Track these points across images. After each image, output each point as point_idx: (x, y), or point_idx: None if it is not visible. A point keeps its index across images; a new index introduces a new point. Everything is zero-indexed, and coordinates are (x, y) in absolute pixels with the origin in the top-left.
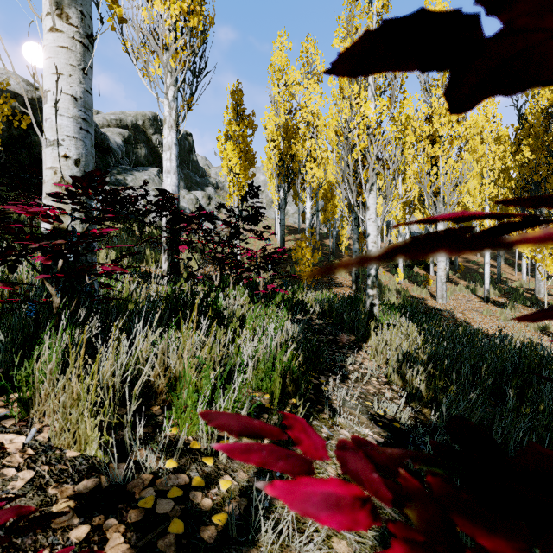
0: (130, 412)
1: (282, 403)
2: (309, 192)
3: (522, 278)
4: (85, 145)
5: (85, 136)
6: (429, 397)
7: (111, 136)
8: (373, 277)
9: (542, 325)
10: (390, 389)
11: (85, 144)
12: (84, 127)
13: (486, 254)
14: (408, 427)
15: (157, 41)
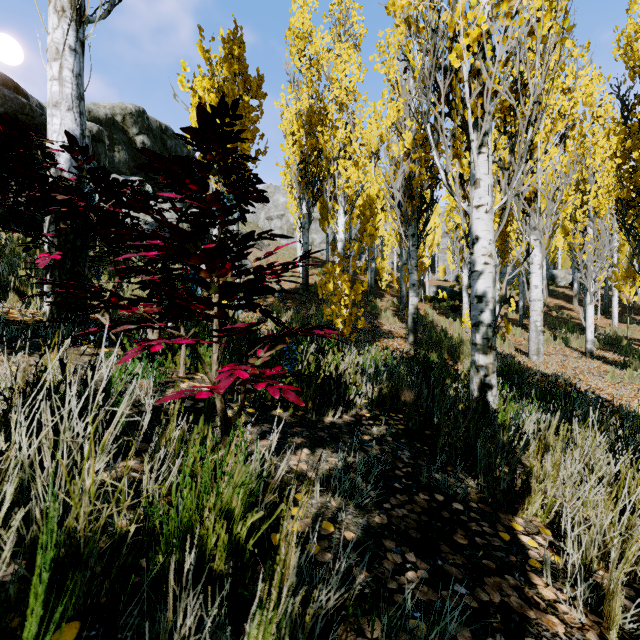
0: None
1: None
2: (343, 203)
3: (612, 324)
4: None
5: None
6: None
7: None
8: (487, 329)
9: None
10: None
11: None
12: None
13: (588, 291)
14: None
15: None
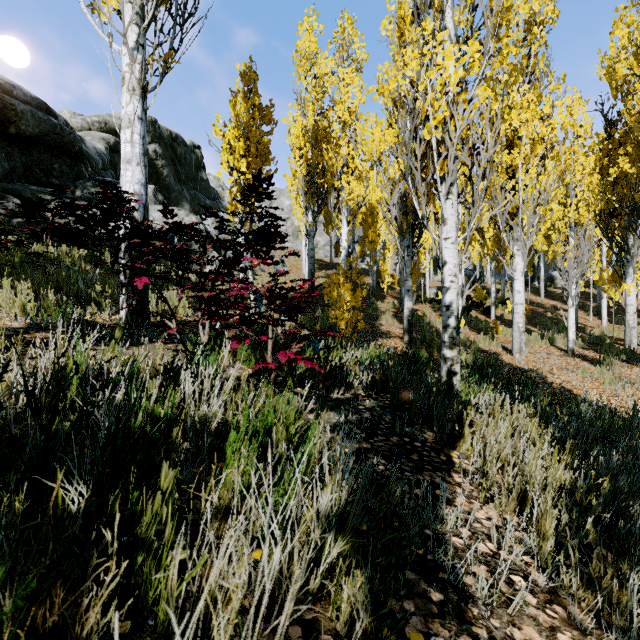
0: None
1: None
2: (346, 213)
3: (602, 324)
4: None
5: None
6: None
7: (90, 140)
8: (453, 330)
9: None
10: (572, 624)
11: None
12: None
13: (570, 295)
14: None
15: None
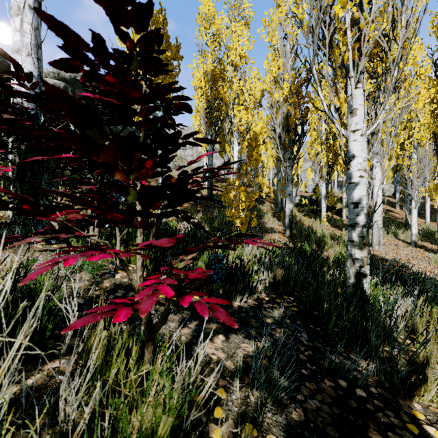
0: None
1: None
2: (237, 136)
3: (426, 222)
4: None
5: None
6: None
7: None
8: (362, 229)
9: None
10: None
11: None
12: None
13: (413, 199)
14: None
15: None
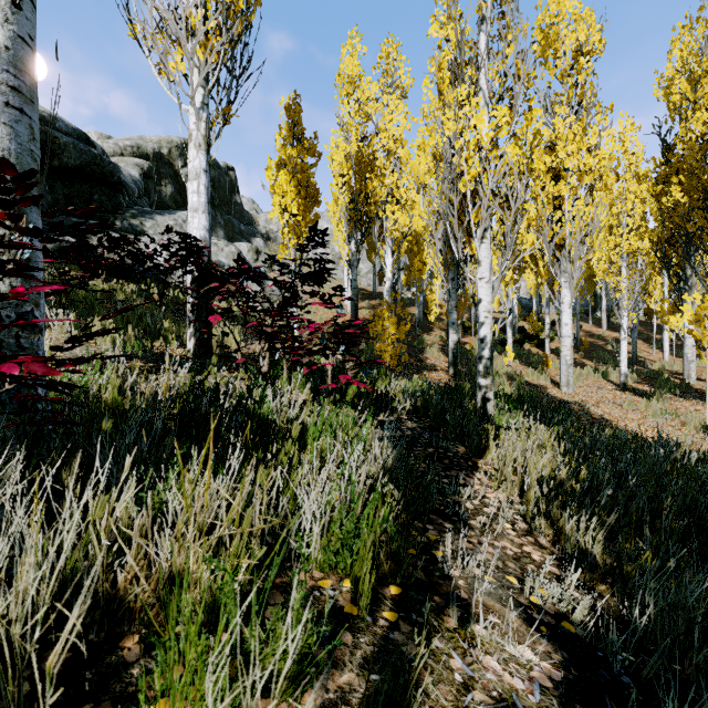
0: (45, 706)
1: (373, 600)
2: (390, 244)
3: (663, 358)
4: (15, 135)
5: (15, 120)
6: (608, 567)
7: (124, 167)
8: (487, 361)
9: (704, 423)
10: (536, 544)
11: (17, 134)
12: (13, 102)
13: (622, 327)
14: (587, 629)
15: (178, 20)
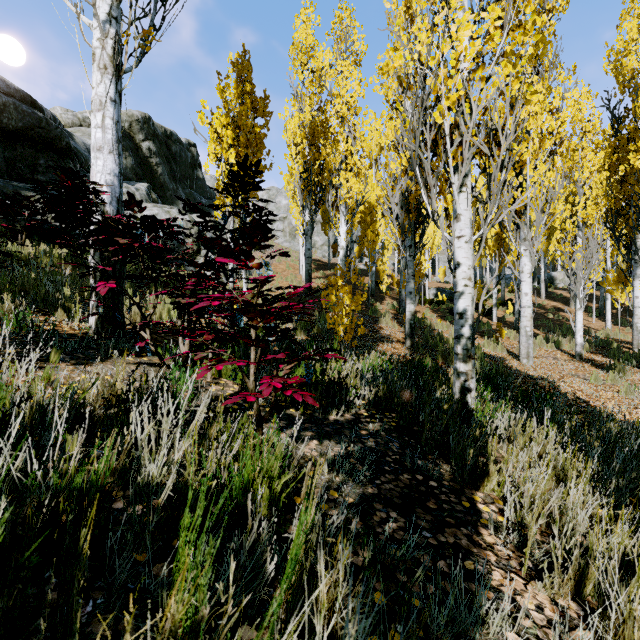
0: None
1: None
2: (344, 212)
3: (606, 326)
4: None
5: None
6: None
7: (80, 137)
8: (467, 341)
9: None
10: None
11: None
12: None
13: (578, 297)
14: None
15: None
